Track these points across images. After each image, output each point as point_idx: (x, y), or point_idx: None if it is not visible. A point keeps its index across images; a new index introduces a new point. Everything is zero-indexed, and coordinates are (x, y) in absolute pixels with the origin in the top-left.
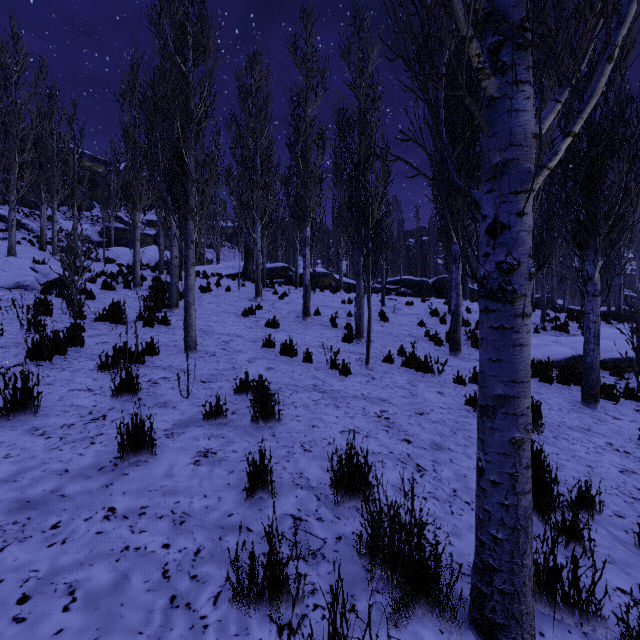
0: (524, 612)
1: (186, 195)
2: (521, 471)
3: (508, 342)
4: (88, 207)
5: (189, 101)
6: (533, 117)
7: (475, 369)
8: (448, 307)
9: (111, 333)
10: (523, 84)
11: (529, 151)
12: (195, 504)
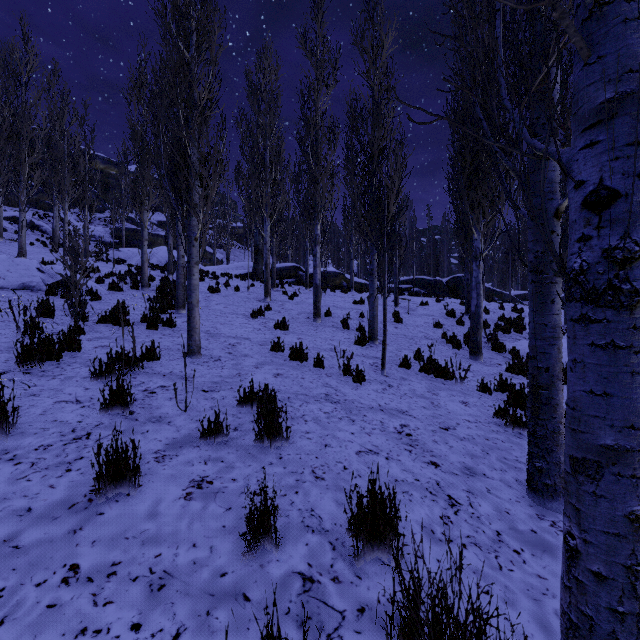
0: None
1: (189, 189)
2: None
3: (623, 368)
4: (101, 209)
5: (192, 89)
6: None
7: (501, 376)
8: (465, 307)
9: (112, 336)
10: None
11: None
12: (180, 558)
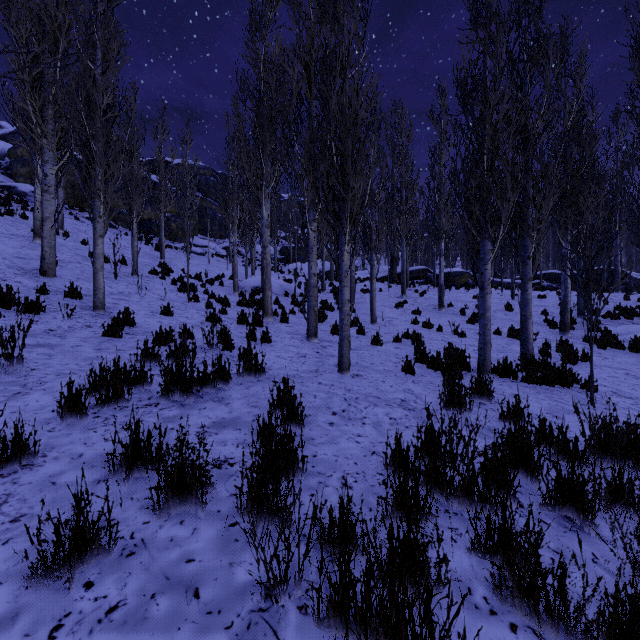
0: (487, 364)
1: (371, 242)
2: (486, 331)
3: (483, 300)
4: None
5: (373, 193)
6: (490, 245)
7: (561, 338)
8: None
9: (331, 315)
10: (486, 239)
11: (488, 254)
12: (399, 353)
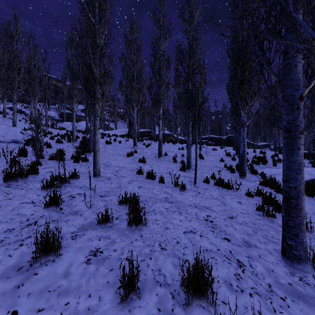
0: None
1: (94, 90)
2: None
3: None
4: (54, 103)
5: (96, 38)
6: None
7: (258, 187)
8: (235, 151)
9: (56, 166)
10: None
11: None
12: (80, 305)
